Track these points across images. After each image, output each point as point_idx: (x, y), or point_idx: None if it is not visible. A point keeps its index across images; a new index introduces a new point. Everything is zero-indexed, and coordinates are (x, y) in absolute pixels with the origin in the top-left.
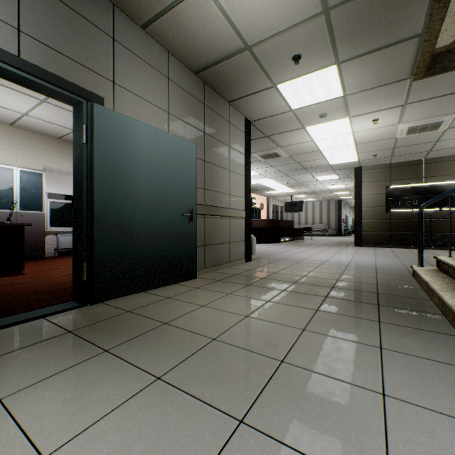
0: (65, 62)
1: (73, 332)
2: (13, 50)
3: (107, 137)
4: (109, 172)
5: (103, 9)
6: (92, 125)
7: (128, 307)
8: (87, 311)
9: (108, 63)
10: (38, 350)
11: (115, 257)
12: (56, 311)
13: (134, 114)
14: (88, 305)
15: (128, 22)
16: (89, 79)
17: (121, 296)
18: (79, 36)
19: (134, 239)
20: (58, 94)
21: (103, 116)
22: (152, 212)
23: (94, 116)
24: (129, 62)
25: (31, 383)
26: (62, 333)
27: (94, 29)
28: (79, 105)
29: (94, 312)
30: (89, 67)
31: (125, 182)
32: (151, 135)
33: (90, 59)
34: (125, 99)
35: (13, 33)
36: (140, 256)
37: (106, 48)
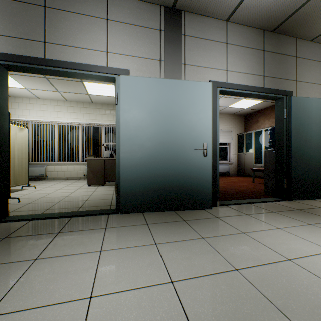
0: (277, 81)
1: (300, 210)
2: (262, 86)
3: (296, 112)
4: (297, 131)
5: (291, 44)
6: (288, 108)
7: (315, 205)
8: (290, 203)
9: (293, 72)
10: (294, 213)
11: (300, 177)
12: (274, 200)
13: (305, 94)
14: (286, 200)
15: (302, 42)
16: (286, 85)
17: (303, 199)
18: (282, 65)
19: (309, 168)
20: (273, 97)
21: (294, 102)
22: (319, 151)
23: (291, 103)
24: (303, 65)
25: (315, 223)
26: (295, 209)
27: (288, 57)
28: (280, 99)
29: (296, 204)
30: (286, 78)
31: (305, 135)
32: (319, 104)
33: (286, 74)
34: (301, 87)
35: (262, 78)
36: (313, 177)
37: (293, 64)
